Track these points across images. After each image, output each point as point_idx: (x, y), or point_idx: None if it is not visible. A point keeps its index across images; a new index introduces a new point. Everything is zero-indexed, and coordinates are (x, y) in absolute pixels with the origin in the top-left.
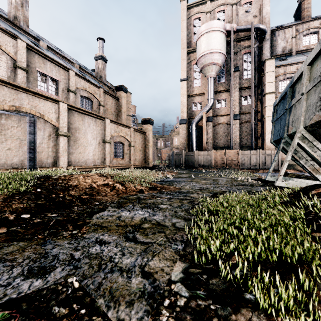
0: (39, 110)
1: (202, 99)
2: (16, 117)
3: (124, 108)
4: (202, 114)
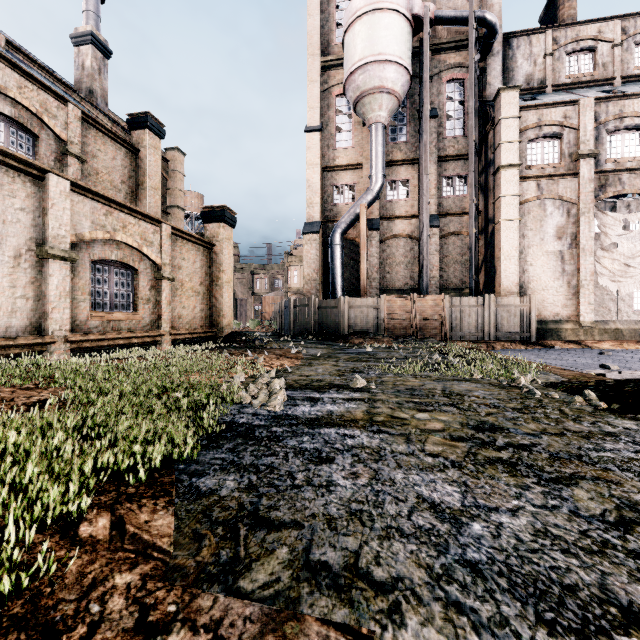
0: None
1: (357, 177)
2: None
3: (153, 178)
4: (358, 210)
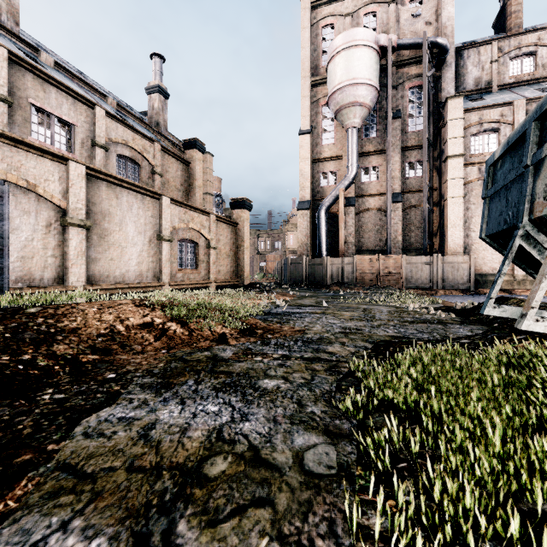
0: (25, 174)
1: (338, 166)
2: None
3: (198, 180)
4: (338, 193)
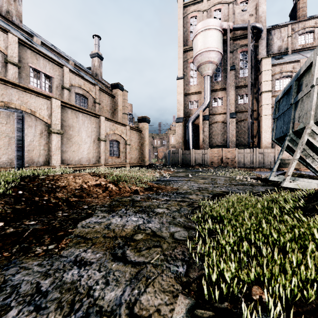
0: (30, 106)
1: (199, 97)
2: (5, 113)
3: (120, 106)
4: (199, 113)
